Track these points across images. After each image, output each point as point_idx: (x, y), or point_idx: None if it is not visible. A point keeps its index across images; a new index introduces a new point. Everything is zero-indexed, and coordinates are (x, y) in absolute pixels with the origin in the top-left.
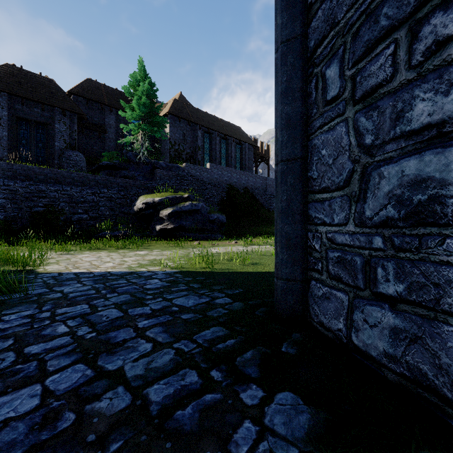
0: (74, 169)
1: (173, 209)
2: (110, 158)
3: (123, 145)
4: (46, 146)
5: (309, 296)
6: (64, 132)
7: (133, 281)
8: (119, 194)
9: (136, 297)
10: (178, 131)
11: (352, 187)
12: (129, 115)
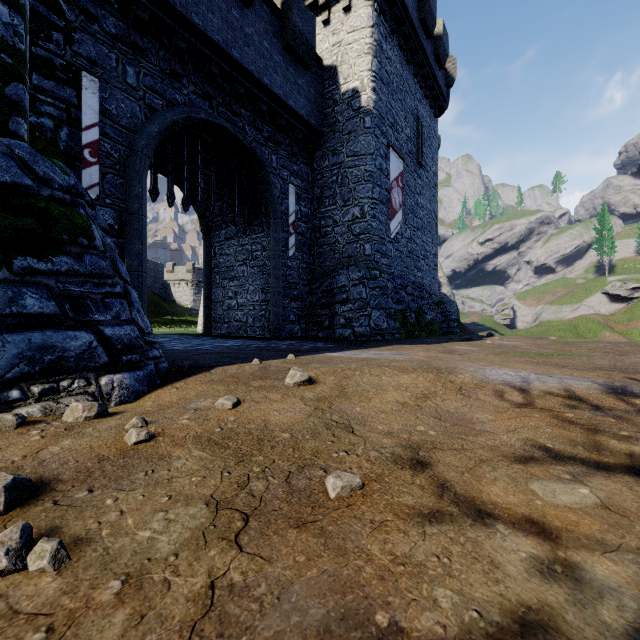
0: None
1: None
2: None
3: None
4: None
5: (212, 328)
6: None
7: None
8: None
9: None
10: None
11: (221, 303)
12: None
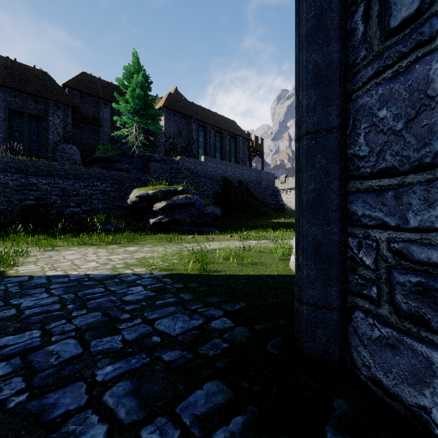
0: (68, 162)
1: (166, 202)
2: (104, 152)
3: (118, 138)
4: (39, 139)
5: (350, 332)
6: (58, 124)
7: (112, 289)
8: (112, 187)
9: (108, 317)
10: (172, 124)
11: None
12: (123, 107)
